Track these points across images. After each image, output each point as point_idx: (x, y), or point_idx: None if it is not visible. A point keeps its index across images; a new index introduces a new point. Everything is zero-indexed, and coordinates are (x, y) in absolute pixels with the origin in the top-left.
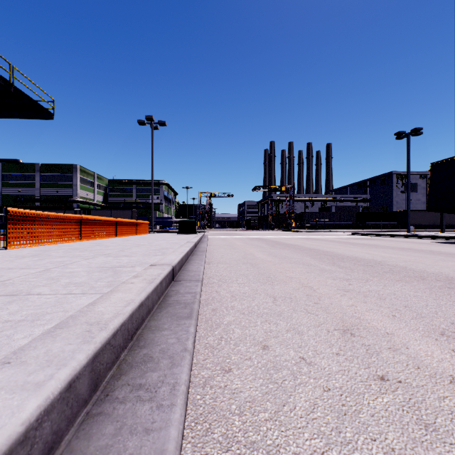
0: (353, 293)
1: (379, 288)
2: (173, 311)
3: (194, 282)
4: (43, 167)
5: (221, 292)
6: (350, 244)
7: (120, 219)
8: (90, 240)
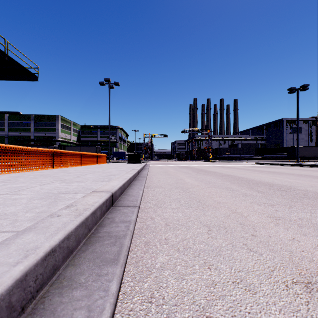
0: (286, 222)
1: (308, 216)
2: (99, 250)
3: (131, 208)
4: (36, 117)
5: (155, 219)
6: (257, 171)
7: (84, 152)
8: (61, 168)
